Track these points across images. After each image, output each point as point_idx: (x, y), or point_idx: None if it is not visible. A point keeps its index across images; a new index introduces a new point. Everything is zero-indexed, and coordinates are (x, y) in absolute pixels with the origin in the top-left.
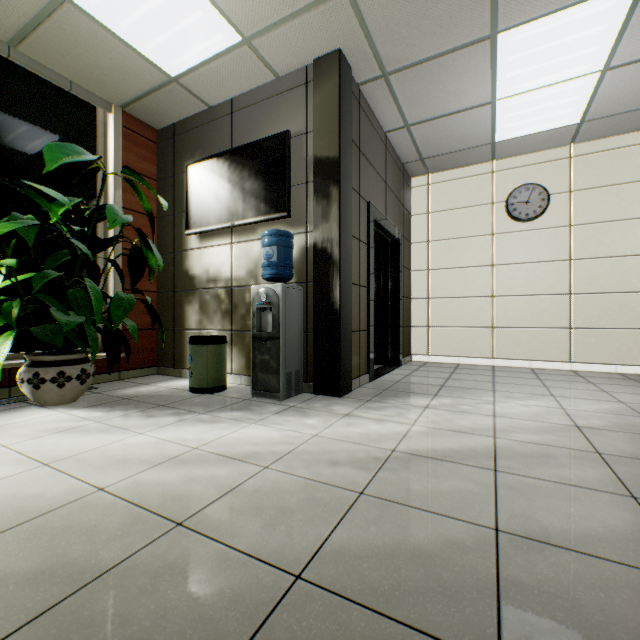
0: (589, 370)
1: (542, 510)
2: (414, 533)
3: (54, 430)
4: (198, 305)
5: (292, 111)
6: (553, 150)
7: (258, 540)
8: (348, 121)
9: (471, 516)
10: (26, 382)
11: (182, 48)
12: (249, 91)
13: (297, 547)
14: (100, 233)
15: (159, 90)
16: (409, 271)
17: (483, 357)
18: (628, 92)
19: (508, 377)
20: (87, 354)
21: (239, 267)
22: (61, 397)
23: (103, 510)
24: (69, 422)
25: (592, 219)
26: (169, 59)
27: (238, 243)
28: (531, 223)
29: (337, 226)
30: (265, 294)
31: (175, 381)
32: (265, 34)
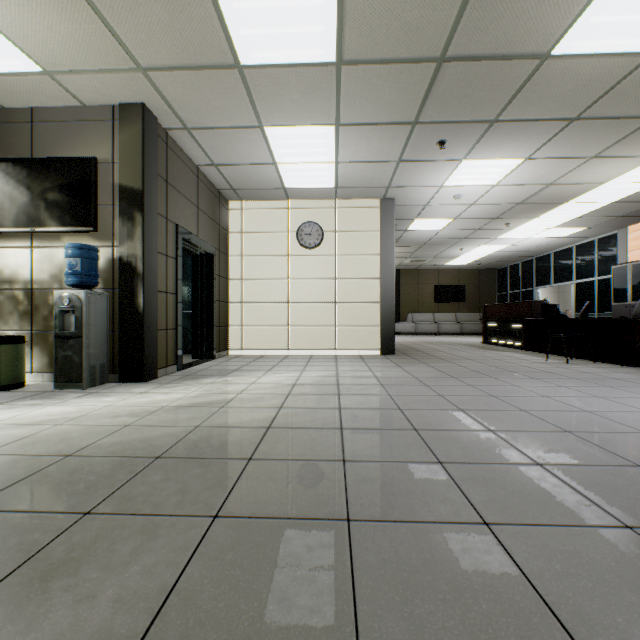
0: (346, 354)
1: (230, 417)
2: (150, 434)
3: None
4: None
5: (100, 140)
6: (326, 201)
7: (45, 450)
8: (153, 160)
9: (189, 424)
10: None
11: None
12: (53, 107)
13: (72, 448)
14: None
15: None
16: (226, 279)
17: (282, 349)
18: (355, 177)
19: (289, 362)
20: None
21: (41, 271)
22: None
23: None
24: None
25: (348, 252)
26: None
27: (40, 248)
28: (313, 250)
29: (141, 245)
30: (68, 299)
31: None
32: (68, 74)
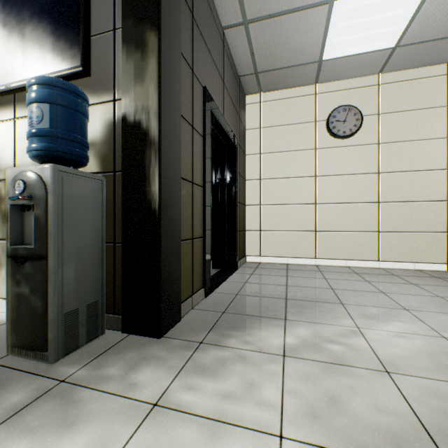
0: (394, 267)
1: None
2: None
3: None
4: None
5: None
6: (365, 77)
7: None
8: None
9: None
10: None
11: None
12: None
13: None
14: None
15: None
16: (244, 180)
17: (307, 257)
18: (444, 13)
19: (339, 280)
20: None
21: (24, 151)
22: None
23: None
24: None
25: (396, 138)
26: None
27: (23, 118)
28: (347, 140)
29: (156, 88)
30: (22, 181)
31: None
32: None
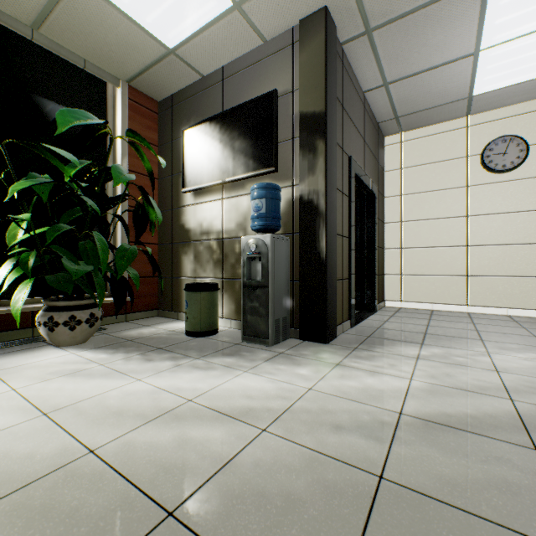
0: None
1: None
2: None
3: (61, 373)
4: (193, 255)
5: (279, 72)
6: (532, 101)
7: None
8: (333, 77)
9: None
10: (42, 325)
11: (178, 18)
12: (238, 58)
13: None
14: (110, 193)
15: (159, 63)
16: (383, 223)
17: (457, 304)
18: None
19: (489, 325)
20: (95, 300)
21: (229, 220)
22: (72, 339)
23: (89, 484)
24: (76, 364)
25: None
26: (167, 31)
27: (228, 198)
28: (508, 174)
29: (323, 178)
30: (254, 244)
31: (173, 323)
32: None
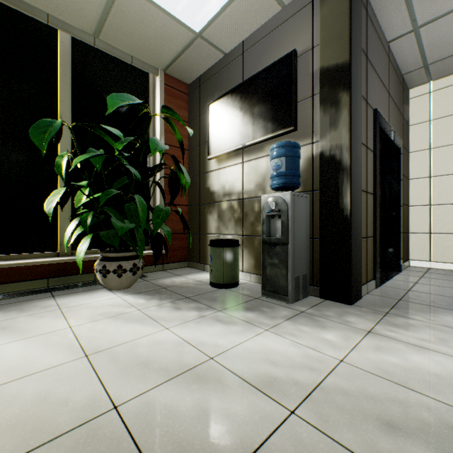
0: None
1: None
2: None
3: (107, 314)
4: (216, 214)
5: (297, 33)
6: None
7: None
8: (357, 25)
9: None
10: (98, 272)
11: (203, 1)
12: (257, 29)
13: None
14: (151, 164)
15: (188, 48)
16: (407, 179)
17: None
18: None
19: None
20: (137, 252)
21: (249, 181)
22: (120, 284)
23: (105, 452)
24: (120, 307)
25: None
26: (194, 16)
27: (248, 161)
28: None
29: (347, 131)
30: (274, 202)
31: (200, 274)
32: None
